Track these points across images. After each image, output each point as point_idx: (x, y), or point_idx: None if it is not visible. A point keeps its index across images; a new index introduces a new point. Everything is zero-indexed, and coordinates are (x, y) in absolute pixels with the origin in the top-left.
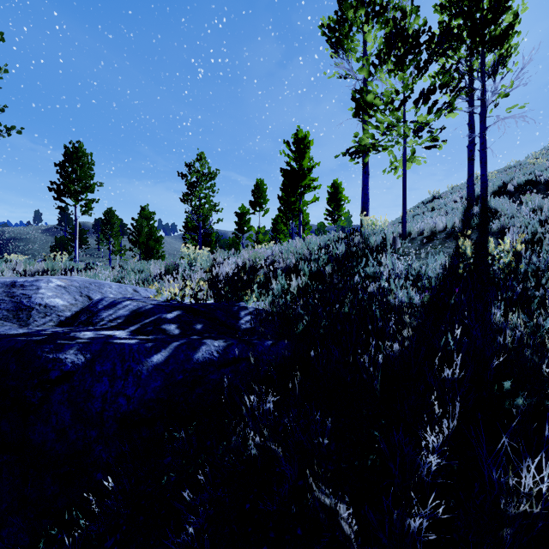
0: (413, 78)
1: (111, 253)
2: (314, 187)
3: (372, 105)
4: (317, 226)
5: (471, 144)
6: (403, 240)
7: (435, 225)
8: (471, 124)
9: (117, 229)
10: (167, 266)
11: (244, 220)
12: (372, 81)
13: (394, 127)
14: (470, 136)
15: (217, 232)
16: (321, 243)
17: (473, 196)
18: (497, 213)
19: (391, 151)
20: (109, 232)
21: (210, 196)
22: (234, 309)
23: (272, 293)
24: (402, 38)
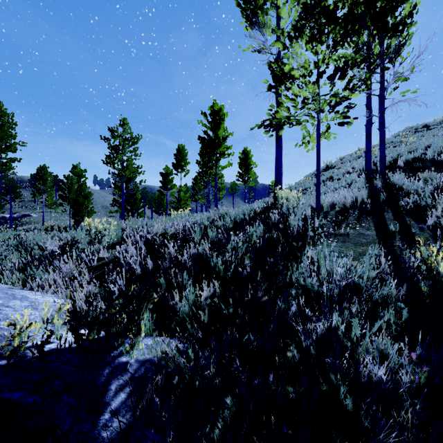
0: (330, 52)
1: (45, 206)
2: (228, 154)
3: (289, 77)
4: (230, 185)
5: (369, 123)
6: (320, 218)
7: (345, 199)
8: (369, 105)
9: (50, 184)
10: (62, 245)
11: (168, 179)
12: (288, 54)
13: (313, 100)
14: (368, 116)
15: (145, 188)
16: (237, 220)
17: (371, 169)
18: (398, 188)
19: (305, 125)
20: (42, 187)
21: (132, 160)
22: (100, 377)
23: (175, 308)
24: (320, 9)
